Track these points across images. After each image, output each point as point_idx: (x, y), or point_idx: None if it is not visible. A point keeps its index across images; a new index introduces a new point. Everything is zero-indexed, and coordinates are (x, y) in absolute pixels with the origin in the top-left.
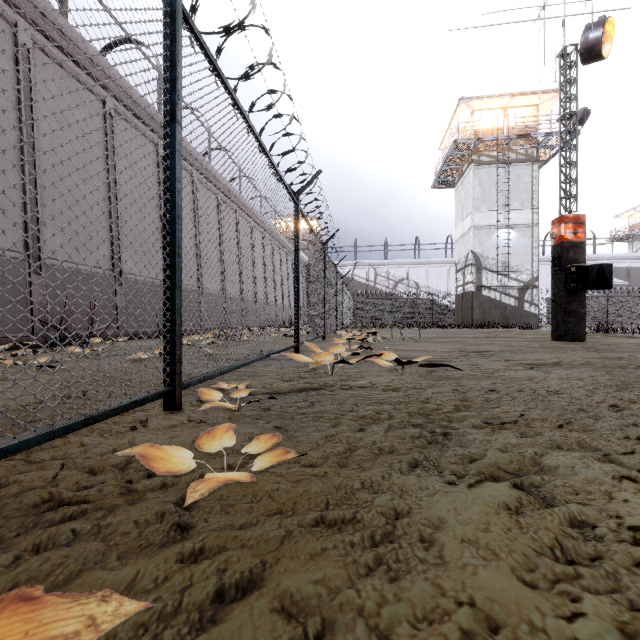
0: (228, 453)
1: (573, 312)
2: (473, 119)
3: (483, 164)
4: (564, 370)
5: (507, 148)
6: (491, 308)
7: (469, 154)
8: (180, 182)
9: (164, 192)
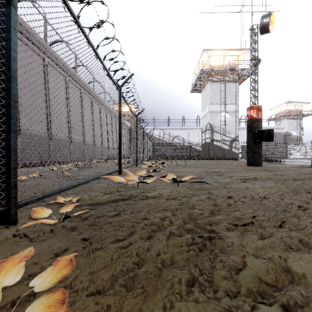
0: (23, 280)
1: (256, 152)
2: (209, 60)
3: (214, 81)
4: (261, 182)
5: (225, 75)
6: (218, 150)
7: (208, 76)
8: (15, 52)
9: (1, 58)
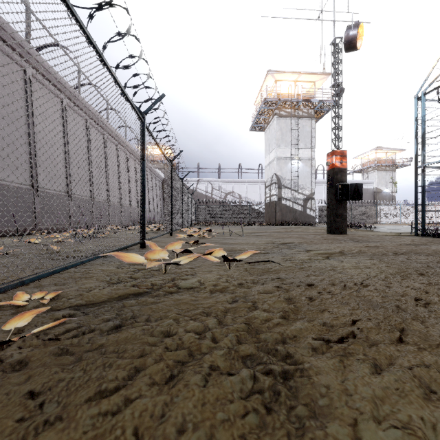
0: None
1: (340, 215)
2: (276, 86)
3: (282, 116)
4: (351, 259)
5: (297, 107)
6: (287, 212)
7: (273, 109)
8: None
9: None
